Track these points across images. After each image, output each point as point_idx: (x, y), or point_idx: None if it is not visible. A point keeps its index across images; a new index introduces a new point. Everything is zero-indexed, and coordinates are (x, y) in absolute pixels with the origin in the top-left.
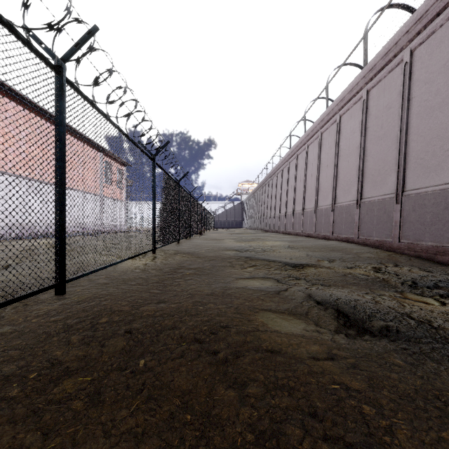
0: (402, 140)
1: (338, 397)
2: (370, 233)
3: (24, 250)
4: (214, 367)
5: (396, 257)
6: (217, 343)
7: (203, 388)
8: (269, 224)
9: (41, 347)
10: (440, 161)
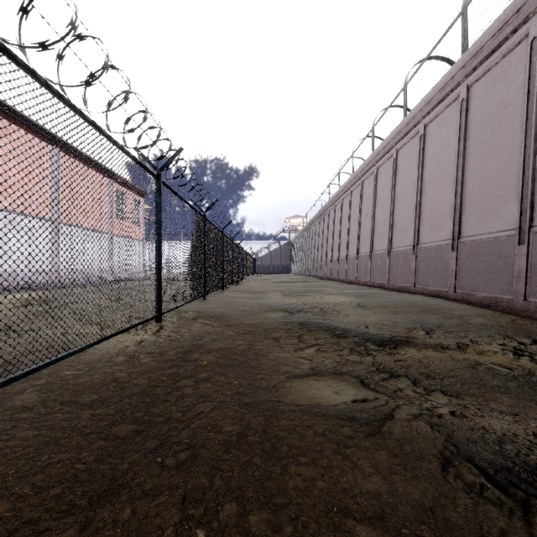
0: (528, 151)
1: None
2: (474, 287)
3: None
4: None
5: (526, 326)
6: None
7: None
8: (324, 270)
9: None
10: None
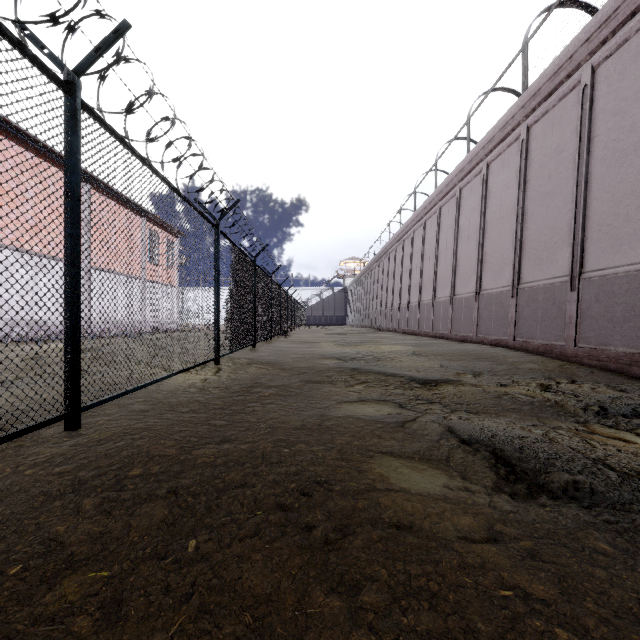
0: (579, 198)
1: (512, 613)
2: (531, 334)
3: (28, 358)
4: (307, 553)
5: (571, 369)
6: (311, 511)
7: (290, 592)
8: (384, 320)
9: (34, 518)
10: (636, 229)
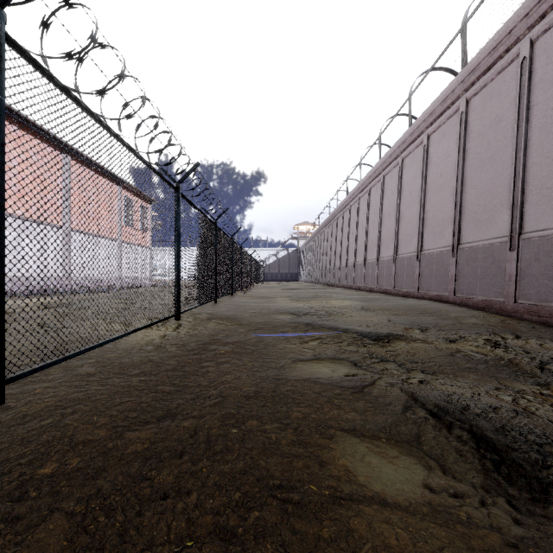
0: (518, 164)
1: None
2: (471, 291)
3: None
4: None
5: (513, 325)
6: (259, 544)
7: None
8: (332, 277)
9: None
10: None
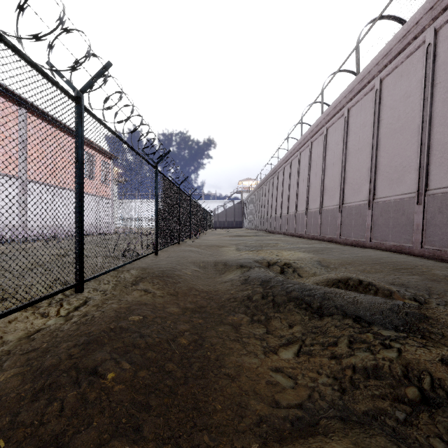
0: None
1: None
2: (447, 242)
3: None
4: None
5: None
6: None
7: None
8: (273, 225)
9: None
10: None
